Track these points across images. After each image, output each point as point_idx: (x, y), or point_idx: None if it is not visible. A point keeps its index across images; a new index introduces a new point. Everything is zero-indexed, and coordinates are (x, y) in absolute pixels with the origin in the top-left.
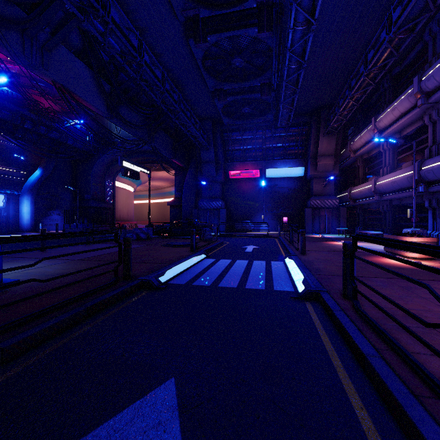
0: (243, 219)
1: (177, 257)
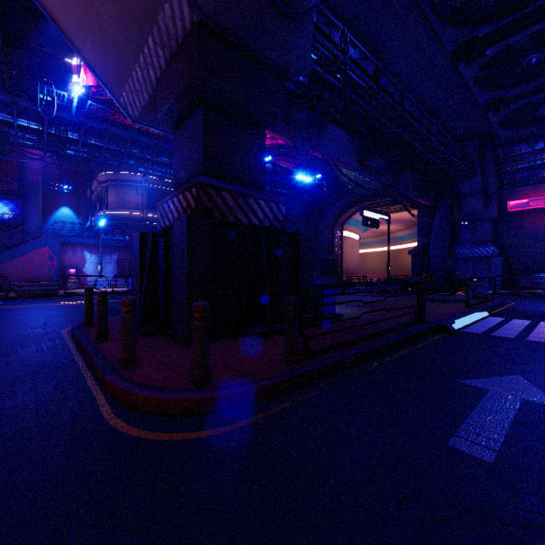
0: (535, 271)
1: (454, 311)
